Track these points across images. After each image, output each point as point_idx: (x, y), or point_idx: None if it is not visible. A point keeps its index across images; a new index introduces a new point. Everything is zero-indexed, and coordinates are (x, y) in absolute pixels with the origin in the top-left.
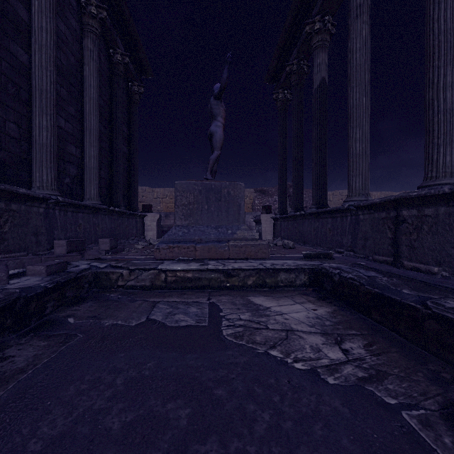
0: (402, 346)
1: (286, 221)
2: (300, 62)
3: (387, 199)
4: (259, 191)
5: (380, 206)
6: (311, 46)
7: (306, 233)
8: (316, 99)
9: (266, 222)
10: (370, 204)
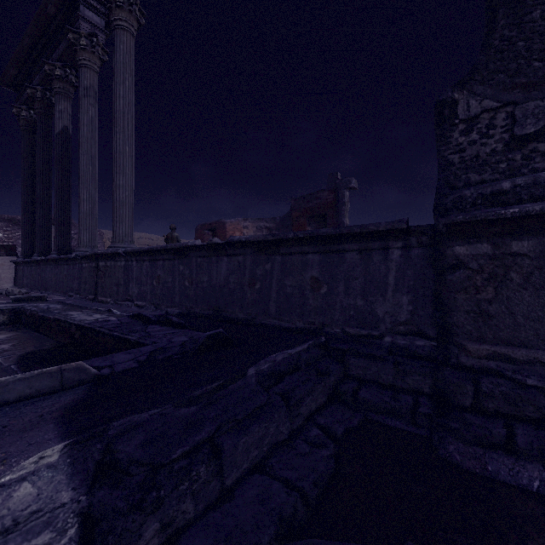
0: (41, 340)
1: (29, 266)
2: (46, 91)
3: (92, 253)
4: (8, 220)
5: (92, 257)
6: (53, 88)
7: (48, 279)
8: (57, 144)
9: (2, 267)
10: (85, 256)
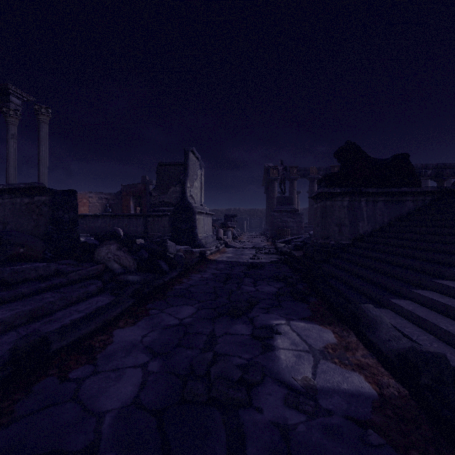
0: None
1: None
2: None
3: None
4: None
5: None
6: None
7: None
8: None
9: None
10: None
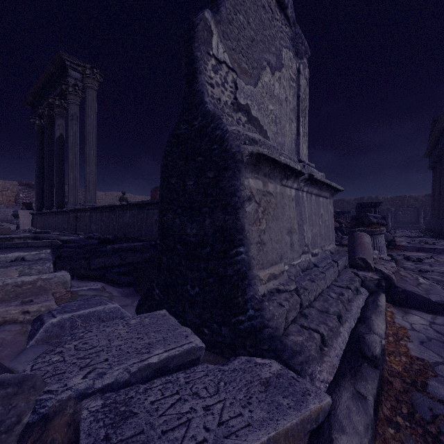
0: None
1: (41, 216)
2: (51, 110)
3: (74, 208)
4: (26, 184)
5: (74, 211)
6: (54, 111)
7: (51, 223)
8: (57, 144)
9: (24, 216)
10: (71, 210)
